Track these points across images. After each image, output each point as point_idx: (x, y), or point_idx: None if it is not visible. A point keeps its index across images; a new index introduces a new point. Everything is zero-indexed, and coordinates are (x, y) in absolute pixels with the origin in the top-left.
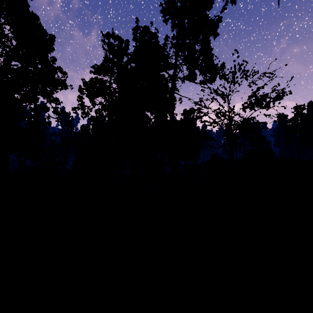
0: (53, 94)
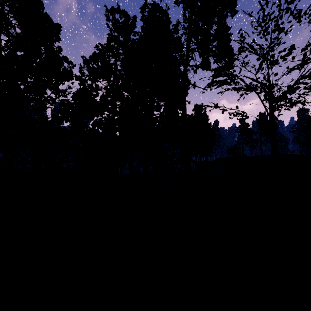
0: (58, 85)
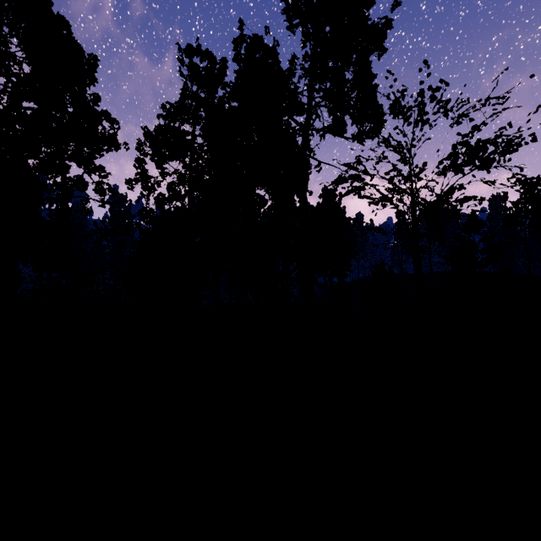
0: (94, 158)
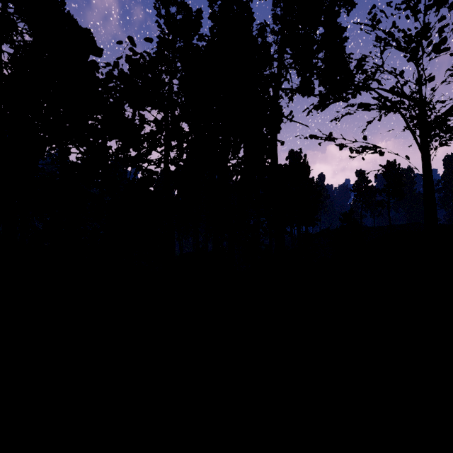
0: None
